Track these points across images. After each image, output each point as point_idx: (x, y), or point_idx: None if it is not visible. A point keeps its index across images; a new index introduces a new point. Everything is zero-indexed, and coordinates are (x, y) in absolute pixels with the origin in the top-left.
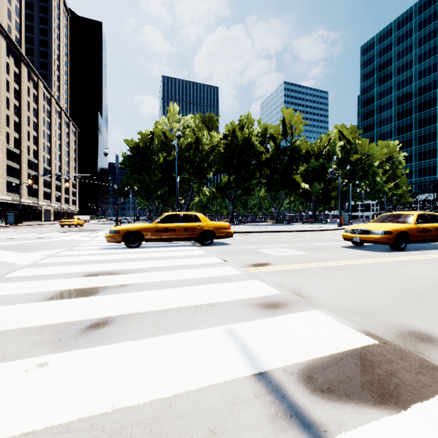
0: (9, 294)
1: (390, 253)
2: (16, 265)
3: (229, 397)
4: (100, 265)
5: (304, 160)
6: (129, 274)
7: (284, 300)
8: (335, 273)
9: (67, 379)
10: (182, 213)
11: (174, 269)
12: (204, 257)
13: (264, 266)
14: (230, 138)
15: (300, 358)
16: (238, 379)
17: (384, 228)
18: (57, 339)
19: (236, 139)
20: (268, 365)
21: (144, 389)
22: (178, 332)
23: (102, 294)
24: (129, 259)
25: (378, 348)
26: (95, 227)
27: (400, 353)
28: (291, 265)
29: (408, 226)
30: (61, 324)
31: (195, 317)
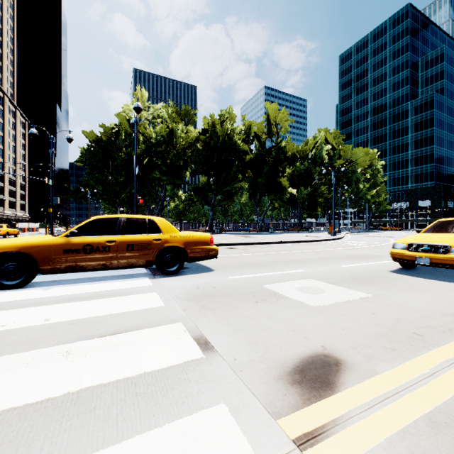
0: None
1: None
2: None
3: None
4: None
5: (289, 163)
6: None
7: None
8: None
9: None
10: (125, 217)
11: None
12: (152, 327)
13: (338, 386)
14: (210, 134)
15: None
16: None
17: None
18: None
19: (216, 136)
20: None
21: None
22: None
23: None
24: None
25: None
26: None
27: None
28: (412, 373)
29: None
30: None
31: None
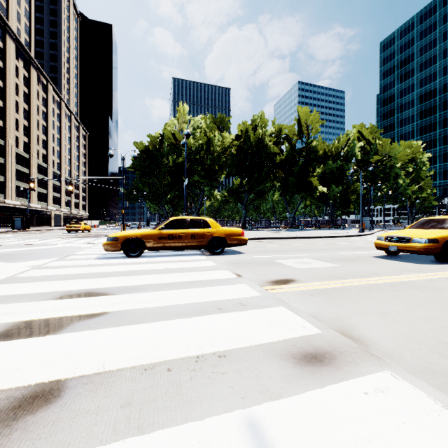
0: None
1: (438, 266)
2: None
3: None
4: (86, 280)
5: (320, 162)
6: (116, 296)
7: (329, 347)
8: (384, 296)
9: None
10: (189, 218)
11: (175, 287)
12: (214, 270)
13: (288, 284)
14: (243, 139)
15: None
16: None
17: (429, 235)
18: None
19: (249, 140)
20: None
21: None
22: (161, 425)
23: (69, 330)
24: (124, 272)
25: None
26: (102, 232)
27: None
28: (322, 283)
29: None
30: None
31: (193, 383)
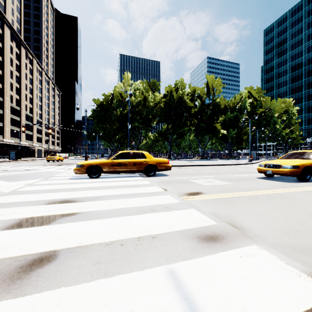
0: None
1: (298, 183)
2: None
3: None
4: (64, 193)
5: (222, 113)
6: (85, 202)
7: (221, 232)
8: (260, 202)
9: None
10: (132, 152)
11: (123, 197)
12: (149, 186)
13: (198, 195)
14: (169, 97)
15: None
16: None
17: (293, 163)
18: None
19: (173, 98)
20: None
21: None
22: (118, 273)
23: (57, 223)
24: (88, 188)
25: None
26: (71, 162)
27: None
28: (220, 194)
29: (311, 162)
30: (6, 259)
31: (137, 252)
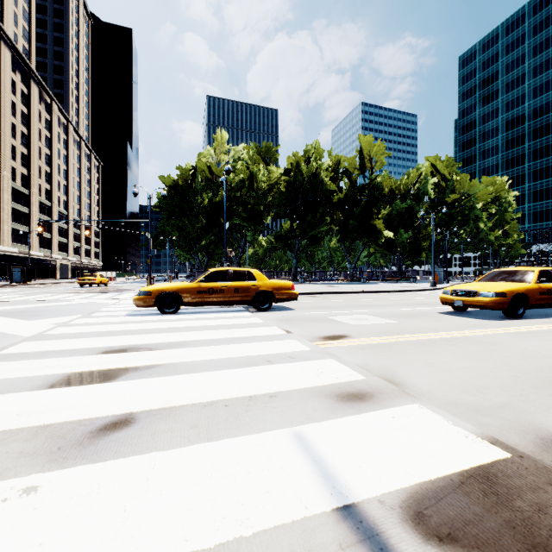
0: (0, 379)
1: (504, 322)
2: (15, 338)
3: (301, 550)
4: (124, 337)
5: (387, 201)
6: (161, 351)
7: (370, 389)
8: (436, 349)
9: (62, 515)
10: (232, 269)
11: (221, 343)
12: (261, 327)
13: (340, 339)
14: (294, 174)
15: (402, 482)
16: (313, 517)
17: (496, 288)
18: (56, 448)
19: (300, 175)
20: (356, 494)
21: (174, 533)
22: (226, 437)
23: (124, 379)
24: (162, 329)
25: (512, 465)
26: (122, 286)
27: (545, 474)
28: (375, 338)
29: (527, 286)
30: (64, 423)
31: (249, 414)
